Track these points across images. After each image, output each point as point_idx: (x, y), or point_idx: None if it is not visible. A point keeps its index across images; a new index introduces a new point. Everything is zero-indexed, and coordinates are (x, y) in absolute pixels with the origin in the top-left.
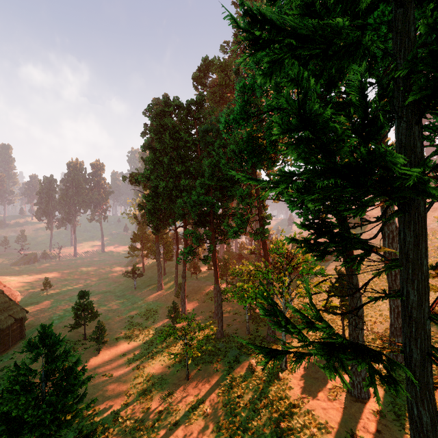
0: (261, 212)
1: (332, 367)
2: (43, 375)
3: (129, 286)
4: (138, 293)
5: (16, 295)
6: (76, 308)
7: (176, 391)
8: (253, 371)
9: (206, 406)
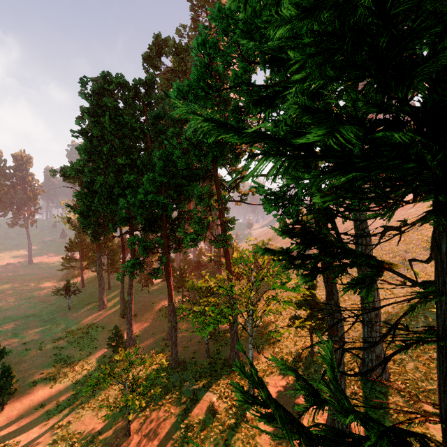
0: (222, 215)
1: None
2: None
3: (61, 306)
4: (73, 315)
5: None
6: None
7: None
8: (215, 412)
9: None
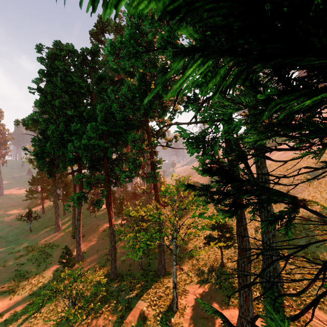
0: (152, 157)
1: None
2: None
3: (24, 229)
4: (33, 236)
5: None
6: None
7: None
8: (145, 319)
9: None
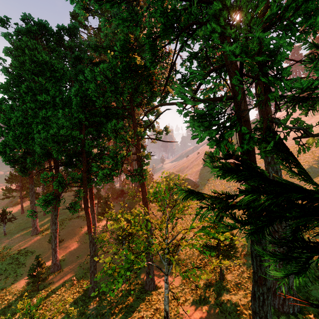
0: (139, 151)
1: None
2: None
3: None
4: (7, 241)
5: None
6: None
7: None
8: None
9: None
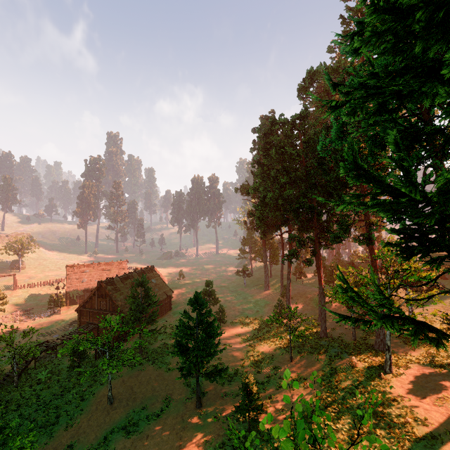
0: (367, 218)
1: (382, 321)
2: (197, 322)
3: (239, 284)
4: (248, 291)
5: (165, 279)
6: (204, 293)
7: (281, 367)
8: (353, 366)
9: (306, 382)
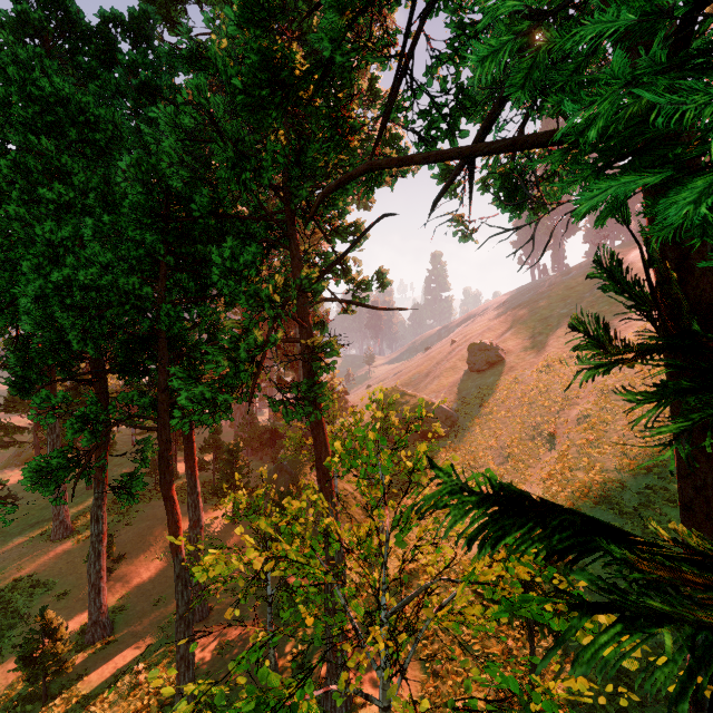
0: (307, 334)
1: None
2: None
3: None
4: None
5: None
6: None
7: None
8: None
9: None
